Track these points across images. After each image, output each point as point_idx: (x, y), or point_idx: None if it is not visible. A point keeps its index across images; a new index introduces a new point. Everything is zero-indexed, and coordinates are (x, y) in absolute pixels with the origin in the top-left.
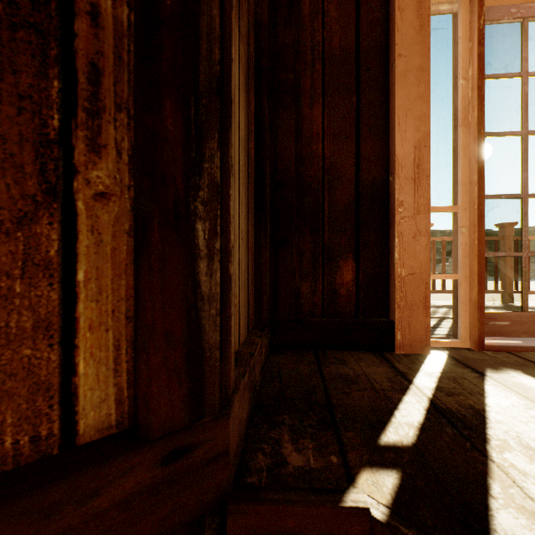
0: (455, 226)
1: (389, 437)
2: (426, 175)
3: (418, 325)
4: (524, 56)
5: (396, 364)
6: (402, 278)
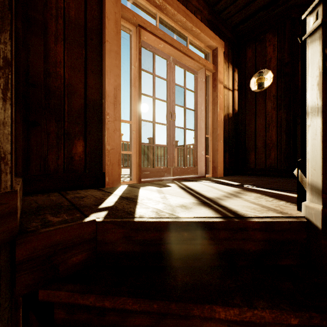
0: (131, 130)
1: (103, 206)
2: (119, 103)
3: (116, 173)
4: (154, 67)
5: (106, 190)
6: (109, 151)
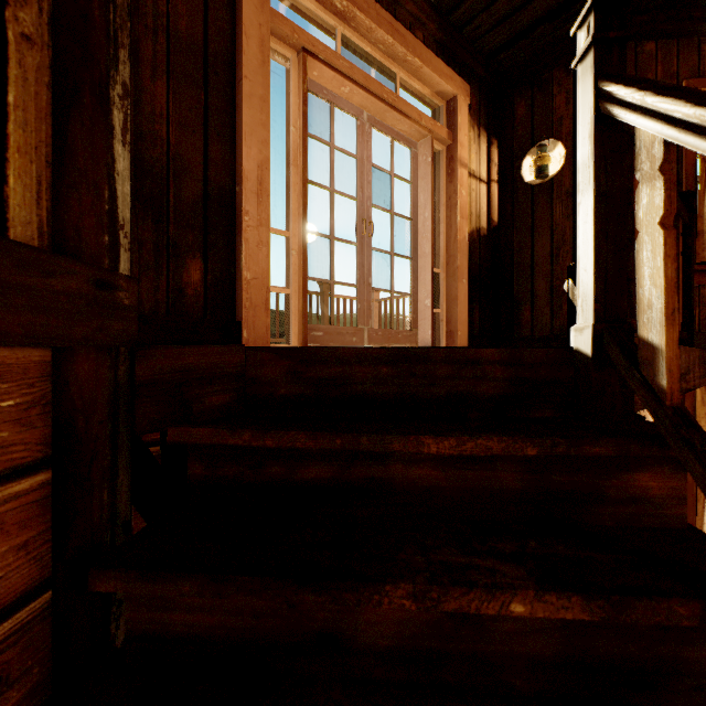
0: (288, 249)
1: None
2: (267, 195)
3: (261, 324)
4: (332, 131)
5: None
6: (248, 281)
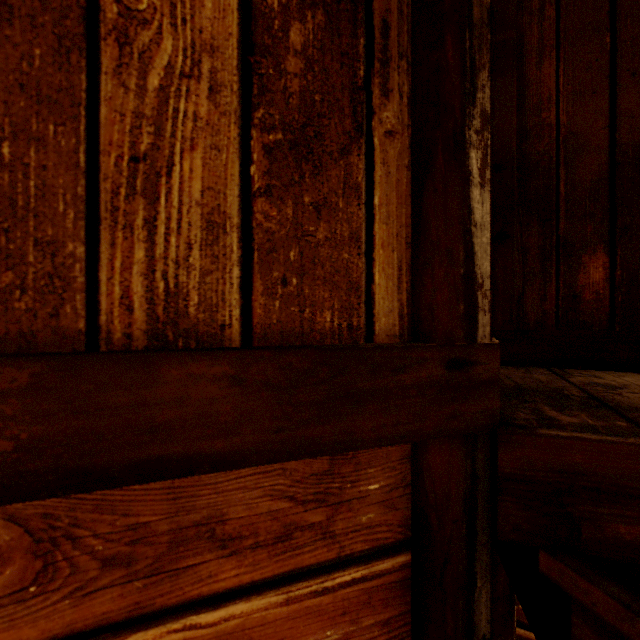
0: None
1: None
2: None
3: None
4: None
5: None
6: None
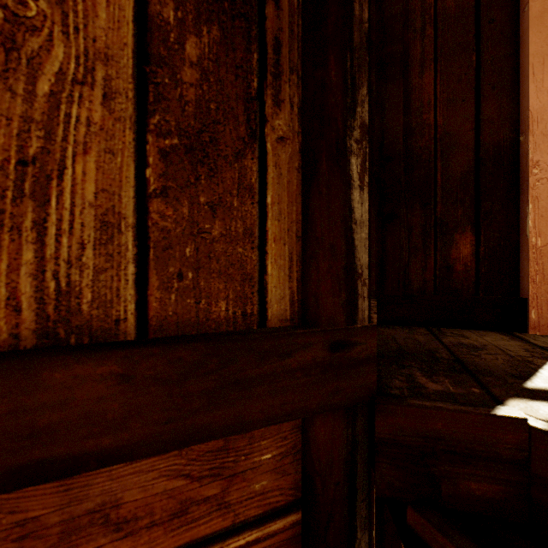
0: None
1: (538, 384)
2: None
3: None
4: None
5: (532, 340)
6: (537, 249)
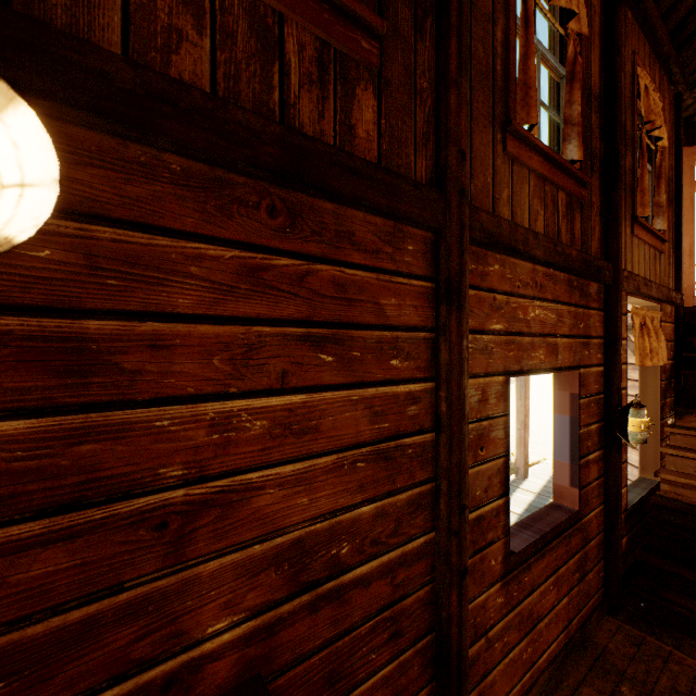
0: None
1: None
2: (693, 254)
3: (690, 303)
4: None
5: None
6: (685, 288)
